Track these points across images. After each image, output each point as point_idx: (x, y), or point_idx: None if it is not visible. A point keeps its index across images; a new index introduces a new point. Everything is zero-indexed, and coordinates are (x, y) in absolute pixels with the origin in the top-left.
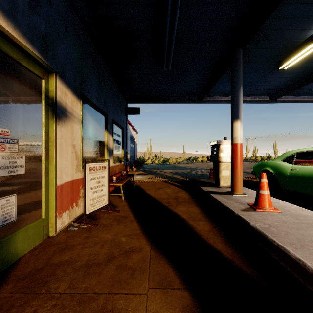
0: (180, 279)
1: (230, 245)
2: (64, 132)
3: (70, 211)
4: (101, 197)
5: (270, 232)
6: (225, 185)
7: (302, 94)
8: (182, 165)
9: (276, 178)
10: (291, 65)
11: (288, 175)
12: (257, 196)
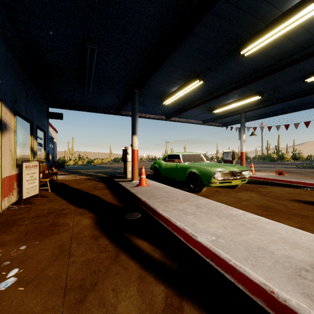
0: (90, 212)
1: (119, 201)
2: (5, 141)
3: (9, 198)
4: (34, 187)
5: (137, 192)
6: (131, 176)
7: (183, 117)
8: (107, 165)
9: (159, 170)
10: (170, 102)
11: (163, 168)
12: (140, 179)
